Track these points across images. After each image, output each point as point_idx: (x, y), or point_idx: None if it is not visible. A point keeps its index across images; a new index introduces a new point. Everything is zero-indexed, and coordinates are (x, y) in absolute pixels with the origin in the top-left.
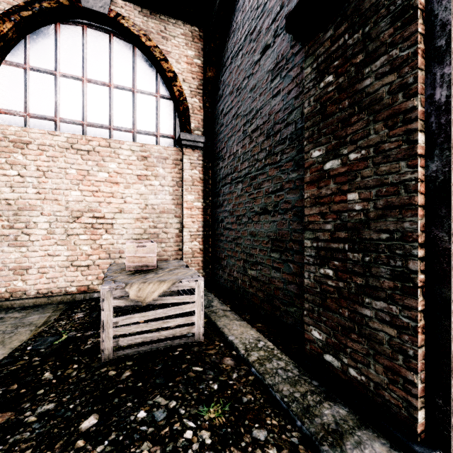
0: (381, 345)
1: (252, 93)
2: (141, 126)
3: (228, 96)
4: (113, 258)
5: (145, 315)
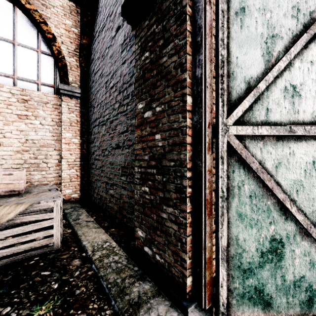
0: (171, 237)
1: (110, 60)
2: (22, 74)
3: (97, 60)
4: None
5: (1, 234)
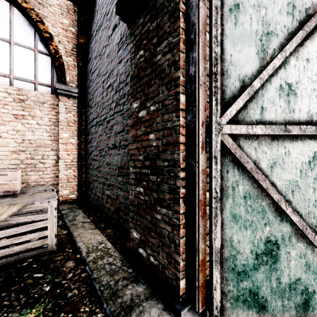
0: (165, 239)
1: (107, 59)
2: (18, 73)
3: (94, 59)
4: None
5: None
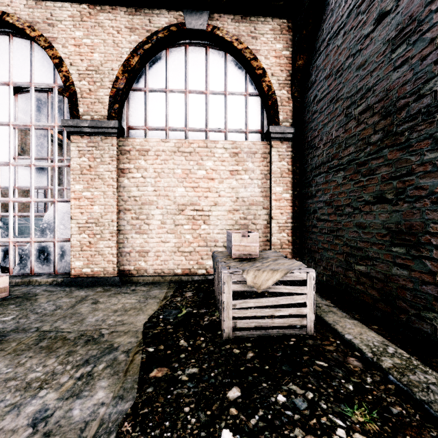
0: None
1: (360, 71)
2: (231, 125)
3: (323, 81)
4: (209, 246)
5: (259, 301)
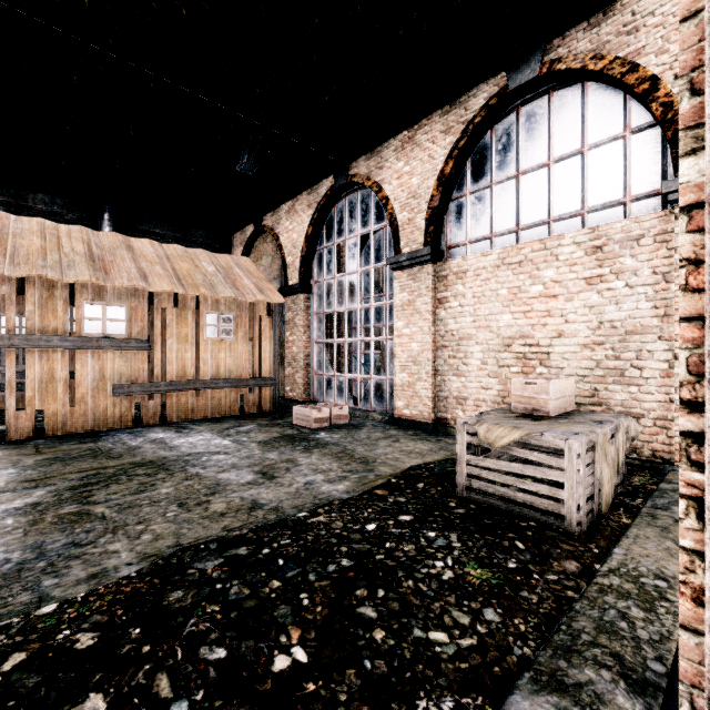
0: None
1: None
2: (595, 199)
3: None
4: None
5: (497, 463)
